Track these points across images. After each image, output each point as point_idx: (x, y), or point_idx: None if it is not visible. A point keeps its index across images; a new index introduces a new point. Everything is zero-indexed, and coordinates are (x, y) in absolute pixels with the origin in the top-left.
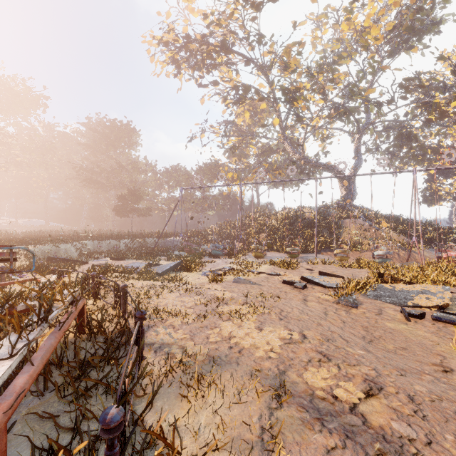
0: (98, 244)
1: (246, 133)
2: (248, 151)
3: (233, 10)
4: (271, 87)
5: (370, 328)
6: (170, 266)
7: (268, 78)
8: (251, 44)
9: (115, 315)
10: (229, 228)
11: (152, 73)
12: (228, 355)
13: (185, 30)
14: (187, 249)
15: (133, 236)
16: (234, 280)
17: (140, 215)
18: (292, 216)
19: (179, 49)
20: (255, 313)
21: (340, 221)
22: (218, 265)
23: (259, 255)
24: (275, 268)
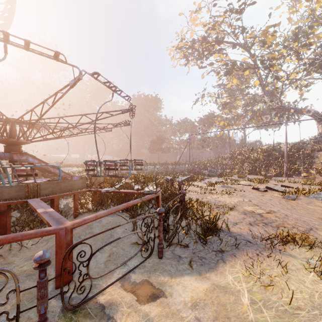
0: (143, 168)
1: (235, 91)
2: (236, 104)
3: (223, 17)
4: (252, 58)
5: (295, 207)
6: (185, 178)
7: (249, 54)
8: (236, 35)
9: (167, 190)
10: (221, 159)
11: (171, 66)
12: (214, 202)
13: (191, 35)
14: (193, 171)
15: (161, 164)
16: (221, 186)
17: (163, 152)
18: (269, 150)
19: (188, 49)
20: (229, 193)
21: (314, 153)
22: (212, 180)
23: (241, 176)
24: (250, 183)
